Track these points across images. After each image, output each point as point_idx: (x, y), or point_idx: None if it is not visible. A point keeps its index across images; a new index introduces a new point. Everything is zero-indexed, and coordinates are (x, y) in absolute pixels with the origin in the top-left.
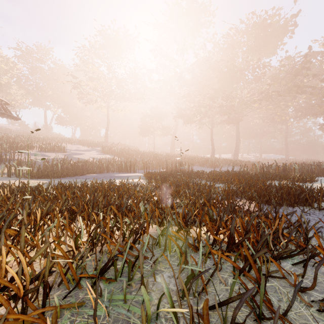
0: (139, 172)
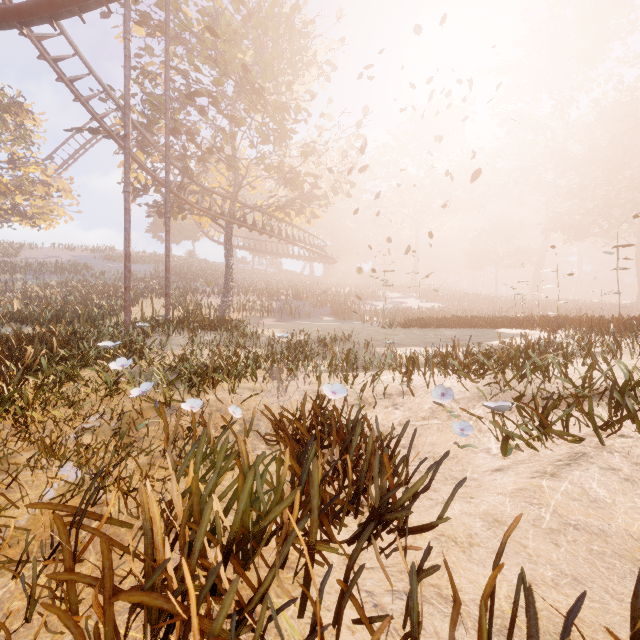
0: None
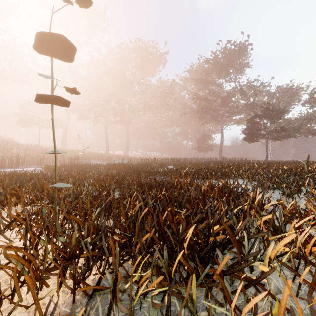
0: (31, 167)
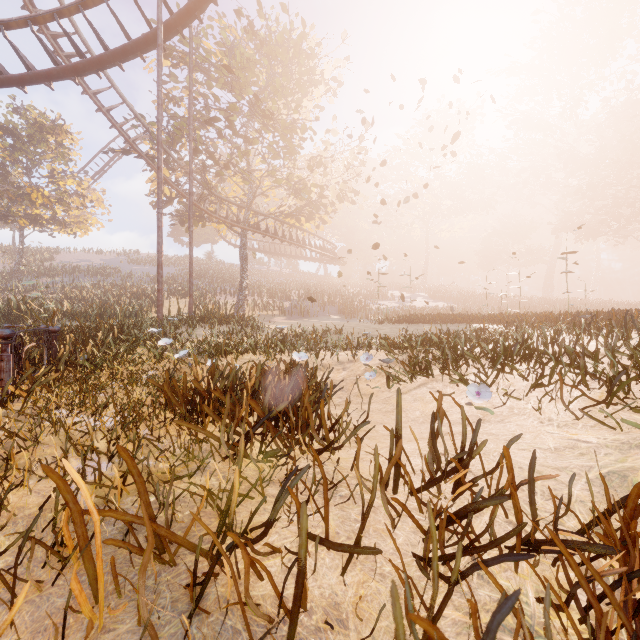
0: None
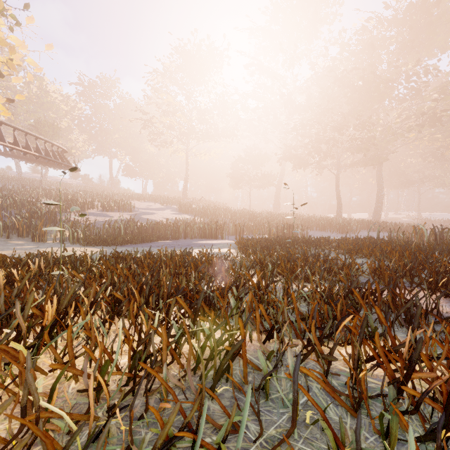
0: (229, 239)
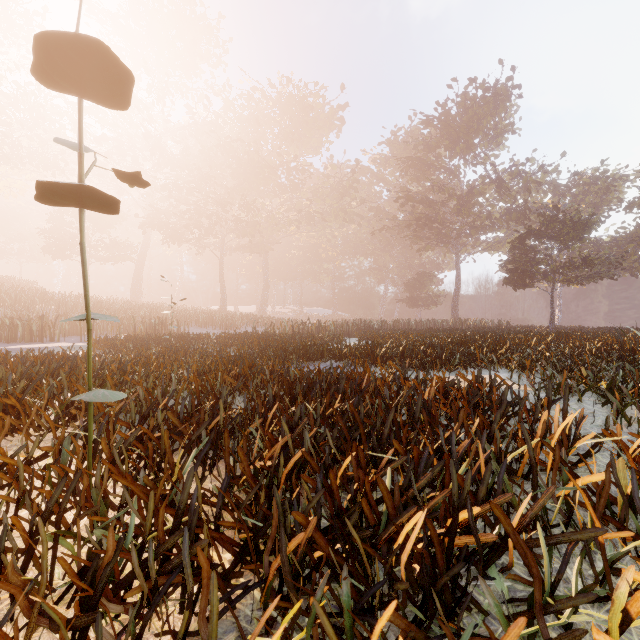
0: (68, 341)
